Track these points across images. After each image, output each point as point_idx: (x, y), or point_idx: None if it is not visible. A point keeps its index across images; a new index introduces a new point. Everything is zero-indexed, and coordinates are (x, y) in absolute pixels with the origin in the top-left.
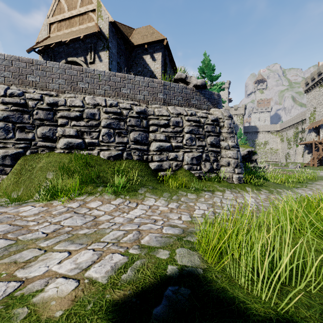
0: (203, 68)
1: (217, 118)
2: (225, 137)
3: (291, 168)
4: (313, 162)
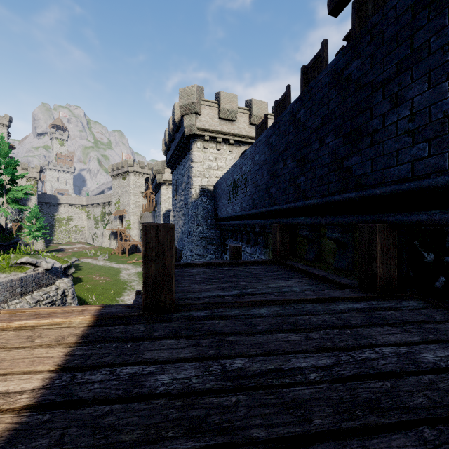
0: None
1: (64, 290)
2: (70, 303)
3: (101, 262)
4: (118, 250)
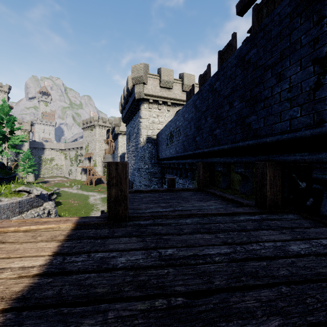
0: (2, 117)
1: (49, 210)
2: None
3: (75, 190)
4: (87, 181)
